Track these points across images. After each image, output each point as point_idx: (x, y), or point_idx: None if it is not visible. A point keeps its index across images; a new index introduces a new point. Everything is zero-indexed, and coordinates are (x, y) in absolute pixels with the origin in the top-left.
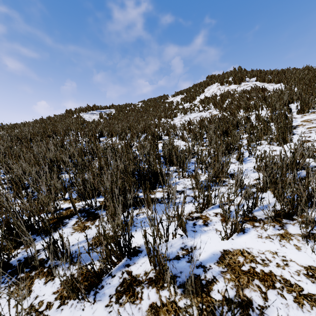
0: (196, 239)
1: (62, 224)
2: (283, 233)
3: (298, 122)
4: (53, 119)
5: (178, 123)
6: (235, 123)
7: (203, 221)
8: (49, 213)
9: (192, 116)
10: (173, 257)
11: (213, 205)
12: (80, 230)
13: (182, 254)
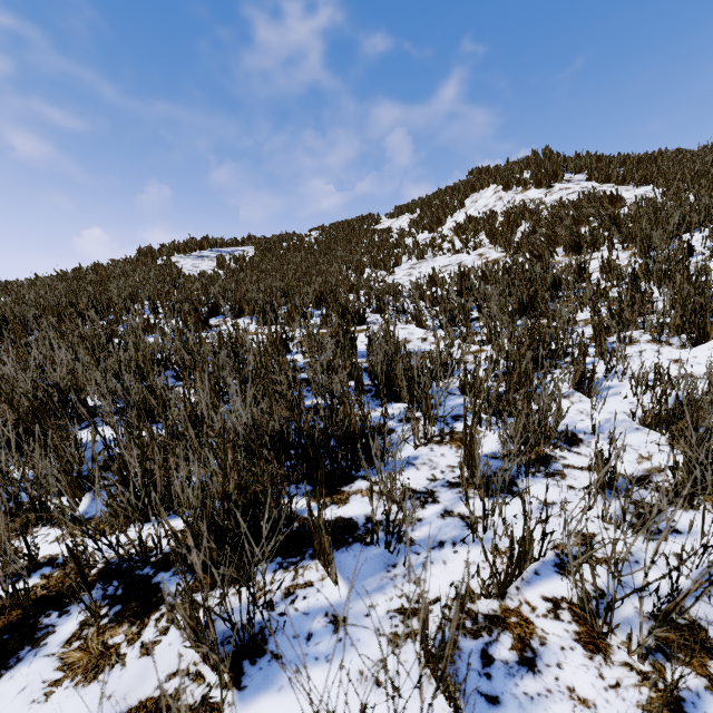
0: None
1: (33, 636)
2: None
3: None
4: (104, 270)
5: (406, 280)
6: (551, 283)
7: (515, 644)
8: (8, 580)
9: (437, 264)
10: None
11: (536, 560)
12: (83, 670)
13: None
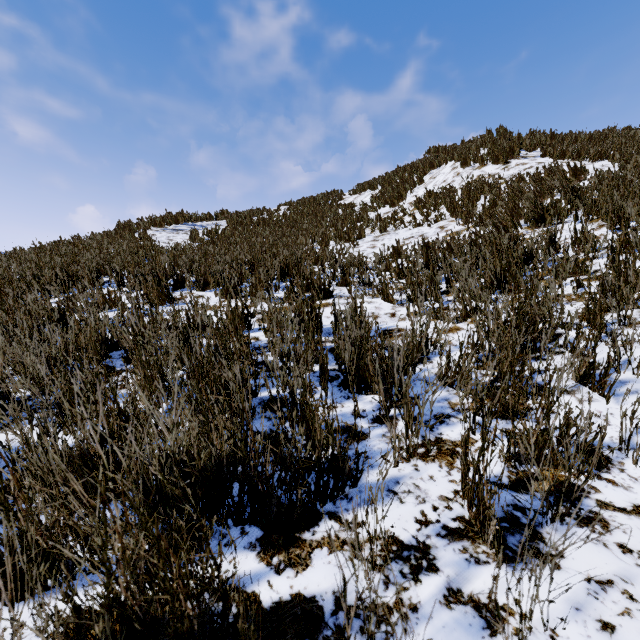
0: None
1: None
2: None
3: None
4: (80, 242)
5: (369, 252)
6: (522, 255)
7: None
8: None
9: (400, 237)
10: None
11: None
12: None
13: None
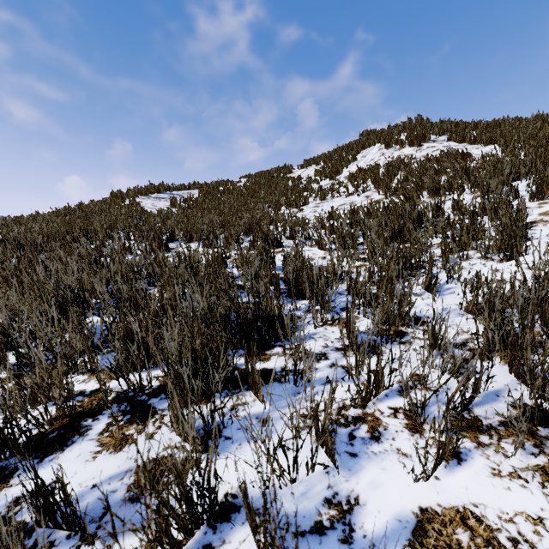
0: (357, 477)
1: (79, 431)
2: (545, 465)
3: (535, 215)
4: (87, 208)
5: (311, 215)
6: (416, 217)
7: (369, 430)
8: (56, 403)
9: (335, 204)
10: (309, 526)
11: (387, 388)
12: (113, 446)
13: (330, 518)
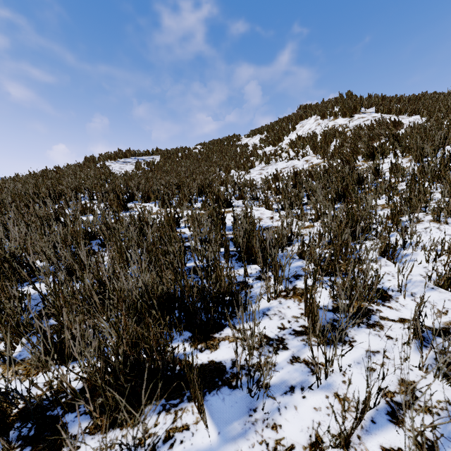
0: None
1: None
2: None
3: None
4: (61, 171)
5: (258, 177)
6: (356, 179)
7: None
8: None
9: (278, 167)
10: None
11: (371, 407)
12: None
13: None
